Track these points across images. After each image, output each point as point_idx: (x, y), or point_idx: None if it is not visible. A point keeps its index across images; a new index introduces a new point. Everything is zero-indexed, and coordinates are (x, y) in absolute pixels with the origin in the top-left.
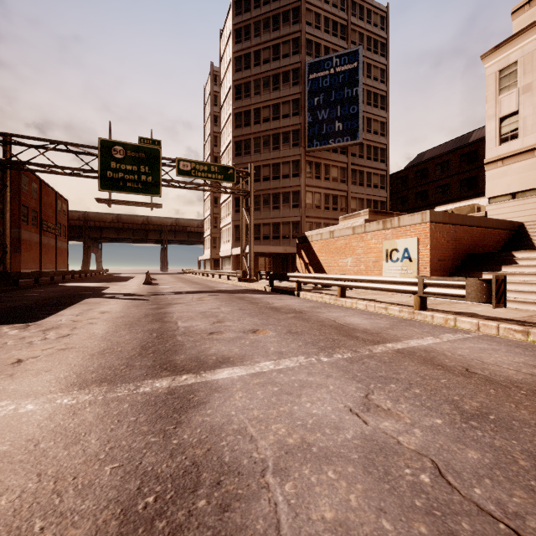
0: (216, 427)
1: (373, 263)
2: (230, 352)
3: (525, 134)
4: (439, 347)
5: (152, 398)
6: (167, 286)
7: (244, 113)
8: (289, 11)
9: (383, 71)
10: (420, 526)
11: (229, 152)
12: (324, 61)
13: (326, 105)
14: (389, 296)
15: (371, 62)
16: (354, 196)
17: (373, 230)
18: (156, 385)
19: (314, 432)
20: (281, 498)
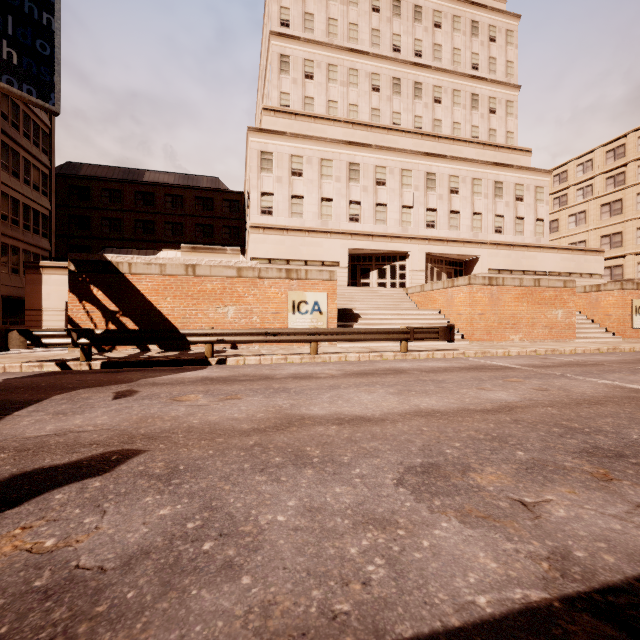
0: None
1: (272, 314)
2: (595, 386)
3: (278, 215)
4: (510, 363)
5: None
6: None
7: None
8: None
9: None
10: None
11: None
12: None
13: None
14: None
15: None
16: (5, 190)
17: (274, 277)
18: None
19: None
20: None
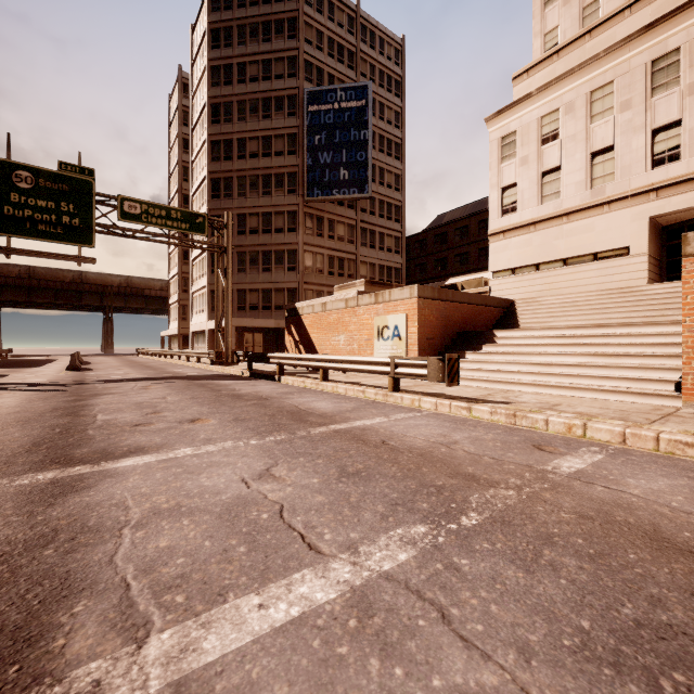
0: (93, 504)
1: (365, 341)
2: (150, 442)
3: (523, 208)
4: (379, 426)
5: (28, 488)
6: (103, 372)
7: (225, 142)
8: (283, 20)
9: (398, 114)
10: (234, 541)
11: (203, 192)
12: (327, 92)
13: (329, 147)
14: (378, 379)
15: (384, 101)
16: (364, 260)
17: (366, 304)
18: (38, 478)
19: (193, 498)
20: (128, 540)
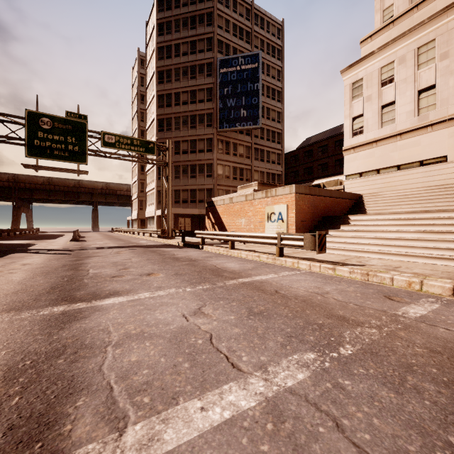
0: (88, 329)
1: (259, 223)
2: (122, 288)
3: (367, 131)
4: (272, 280)
5: (48, 317)
6: (92, 242)
7: (166, 95)
8: (204, 14)
9: (279, 72)
10: (180, 359)
11: (153, 128)
12: (232, 59)
13: (233, 95)
14: (267, 248)
15: (270, 63)
16: (257, 169)
17: (259, 198)
18: (54, 310)
19: (151, 327)
20: (111, 355)
